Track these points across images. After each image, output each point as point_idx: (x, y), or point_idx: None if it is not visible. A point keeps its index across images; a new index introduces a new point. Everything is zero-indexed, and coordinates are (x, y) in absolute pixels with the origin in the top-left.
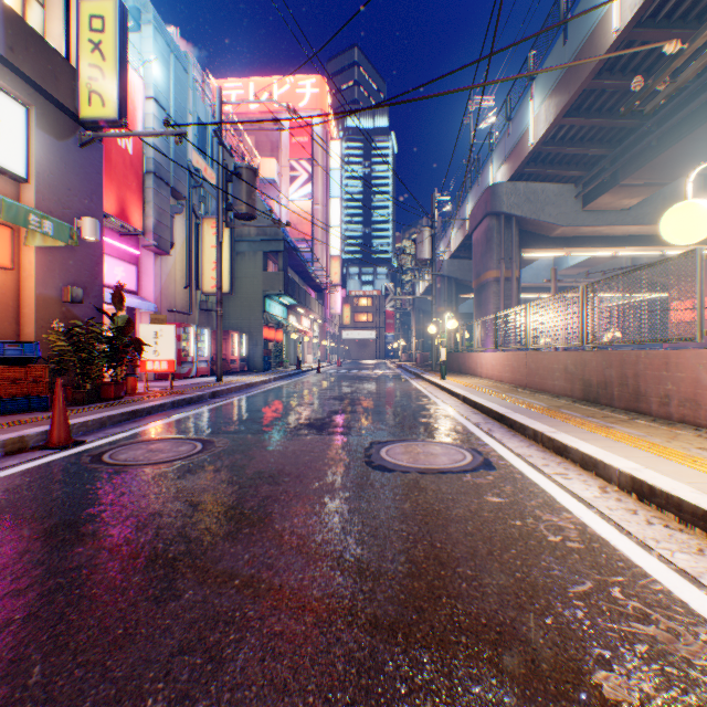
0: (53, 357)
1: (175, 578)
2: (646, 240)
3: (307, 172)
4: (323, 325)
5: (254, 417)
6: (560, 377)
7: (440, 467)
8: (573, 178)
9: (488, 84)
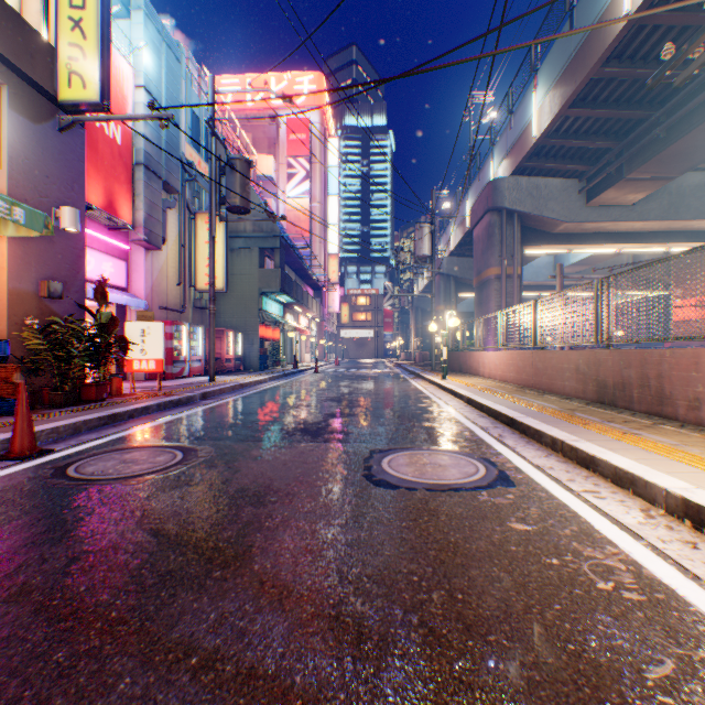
0: (28, 356)
1: (111, 654)
2: (651, 236)
3: (305, 170)
4: (320, 324)
5: (245, 420)
6: (571, 377)
7: (450, 483)
8: (577, 173)
9: (502, 52)
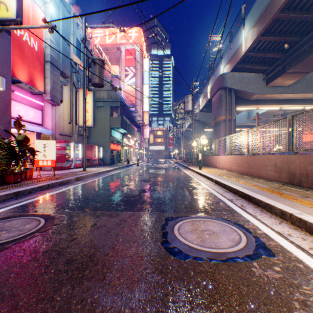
0: None
1: None
2: (296, 101)
3: (133, 72)
4: (140, 143)
5: (94, 194)
6: (271, 169)
7: (226, 252)
8: (262, 70)
9: None
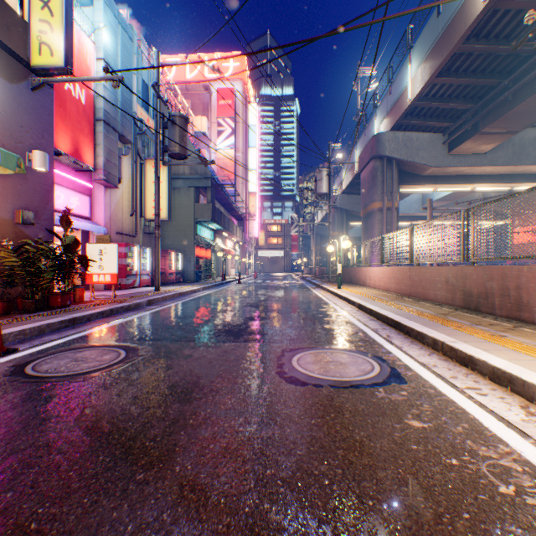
0: (5, 271)
1: None
2: (498, 178)
3: (231, 128)
4: (243, 246)
5: (180, 323)
6: (442, 288)
7: (351, 380)
8: (441, 128)
9: (392, 17)
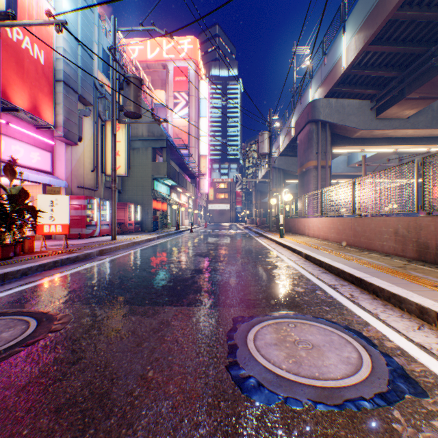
0: None
1: None
2: (418, 140)
3: (185, 100)
4: (195, 200)
5: (123, 277)
6: (390, 238)
7: (341, 387)
8: (369, 96)
9: None
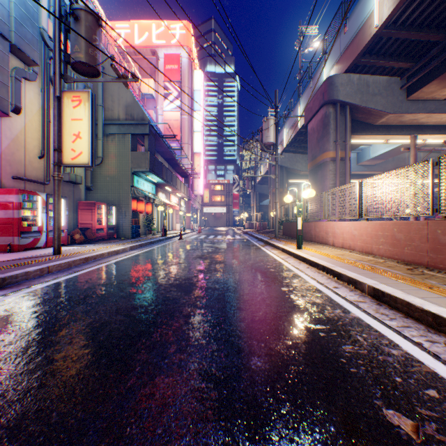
0: None
1: None
2: None
3: (177, 91)
4: (188, 202)
5: None
6: None
7: None
8: (399, 72)
9: None
